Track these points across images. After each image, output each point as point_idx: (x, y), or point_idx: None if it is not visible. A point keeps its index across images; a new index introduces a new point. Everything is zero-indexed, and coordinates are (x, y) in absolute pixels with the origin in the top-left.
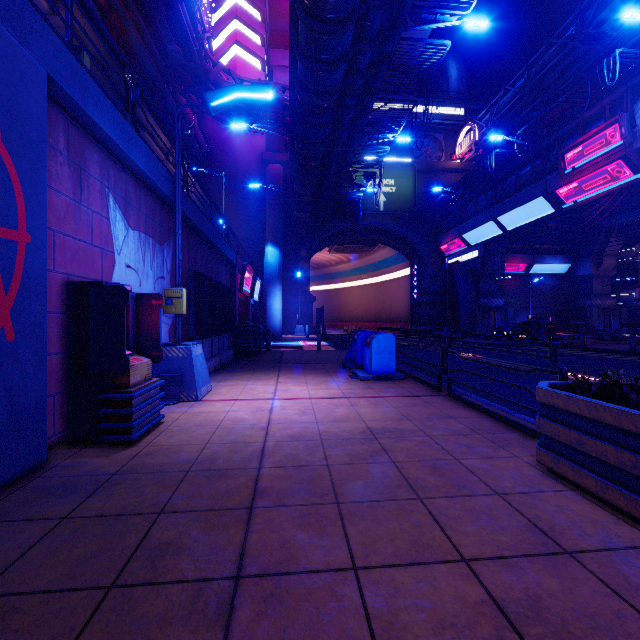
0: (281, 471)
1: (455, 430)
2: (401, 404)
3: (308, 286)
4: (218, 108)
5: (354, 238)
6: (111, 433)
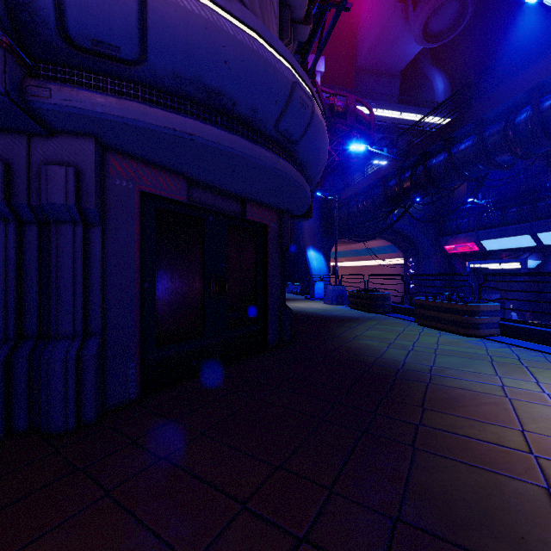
0: None
1: None
2: None
3: None
4: None
5: None
6: None
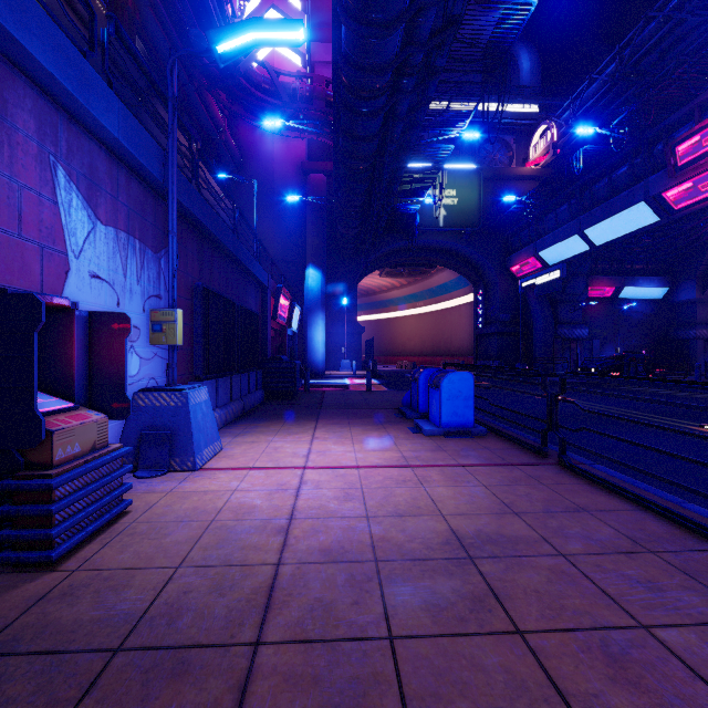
0: (298, 658)
1: (604, 541)
2: (494, 480)
3: (355, 315)
4: (228, 56)
5: (409, 259)
6: (17, 546)
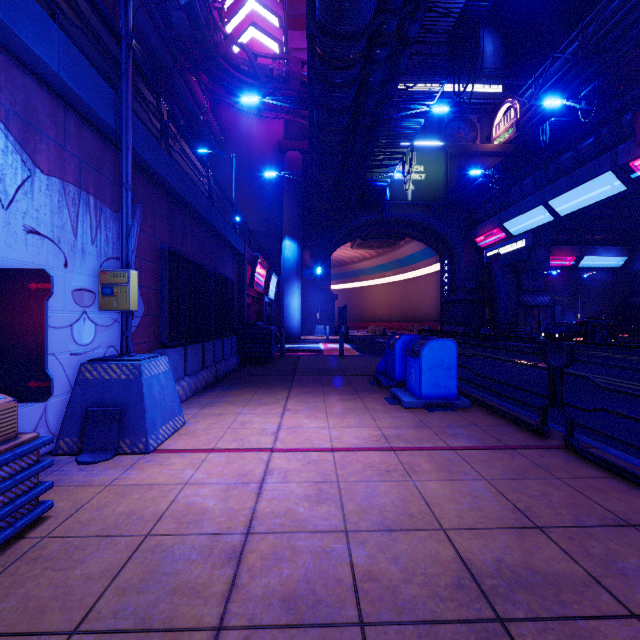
0: None
1: None
2: (496, 471)
3: (329, 283)
4: None
5: (378, 232)
6: None
